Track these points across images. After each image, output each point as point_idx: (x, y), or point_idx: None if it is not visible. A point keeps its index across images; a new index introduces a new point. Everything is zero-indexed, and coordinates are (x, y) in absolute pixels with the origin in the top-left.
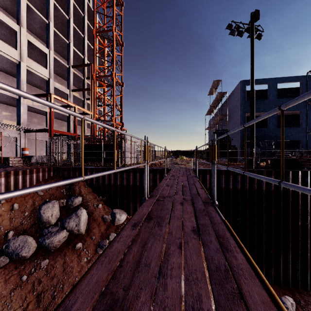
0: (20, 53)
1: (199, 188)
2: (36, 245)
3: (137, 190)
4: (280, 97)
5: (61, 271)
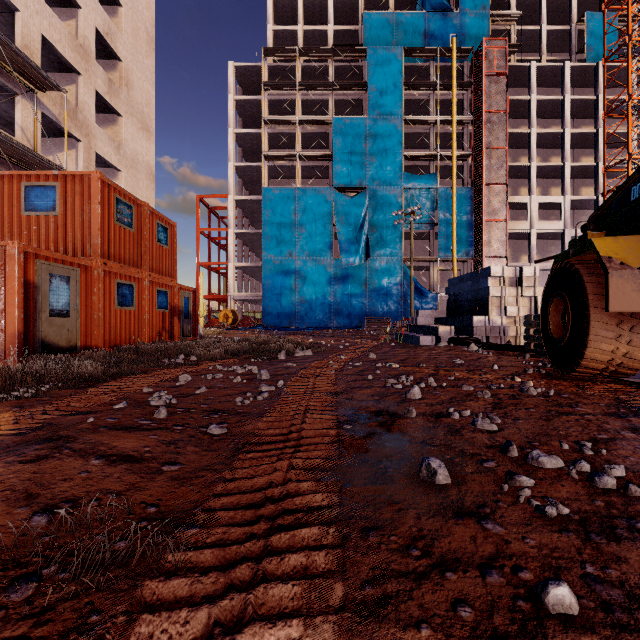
0: (530, 221)
1: None
2: None
3: None
4: None
5: None
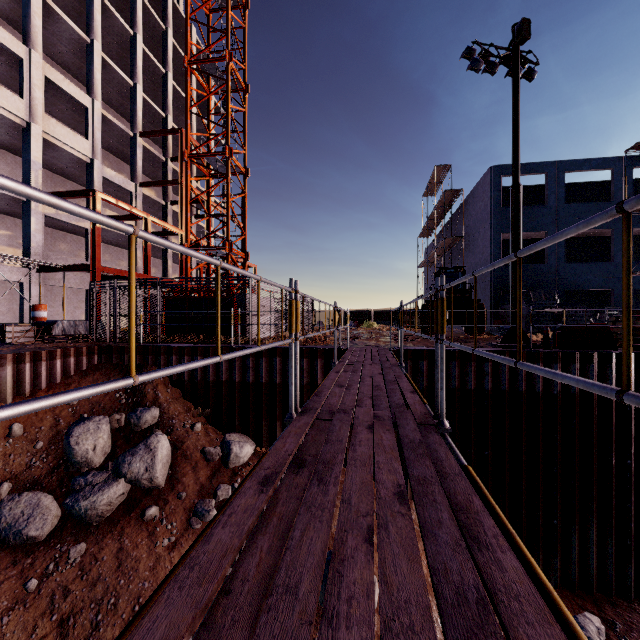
0: (30, 104)
1: (408, 391)
2: (60, 513)
3: (276, 394)
4: (570, 202)
5: (113, 569)
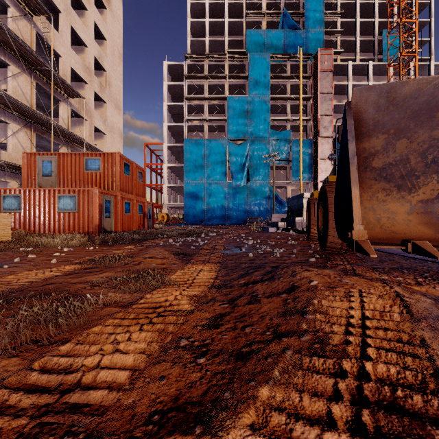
0: None
1: None
2: None
3: None
4: None
5: None
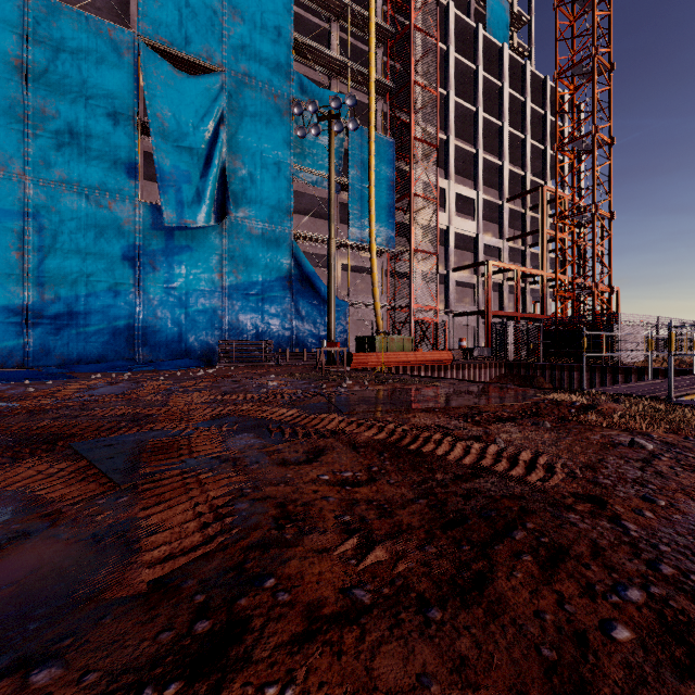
0: (449, 215)
1: None
2: None
3: None
4: None
5: None
